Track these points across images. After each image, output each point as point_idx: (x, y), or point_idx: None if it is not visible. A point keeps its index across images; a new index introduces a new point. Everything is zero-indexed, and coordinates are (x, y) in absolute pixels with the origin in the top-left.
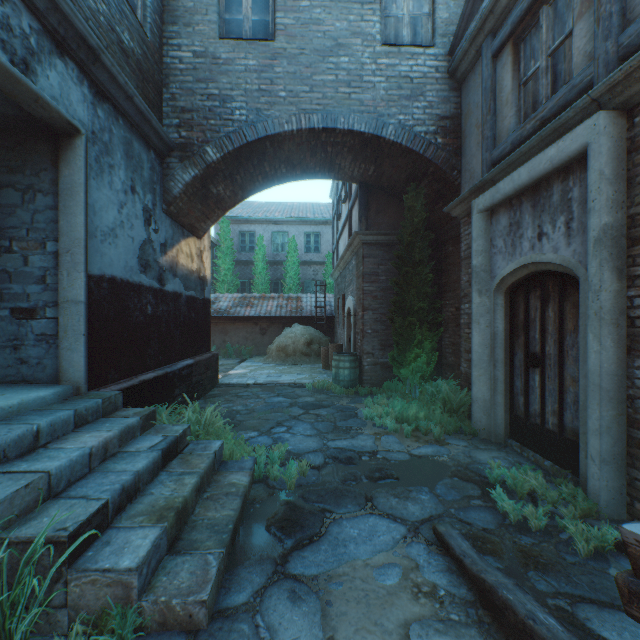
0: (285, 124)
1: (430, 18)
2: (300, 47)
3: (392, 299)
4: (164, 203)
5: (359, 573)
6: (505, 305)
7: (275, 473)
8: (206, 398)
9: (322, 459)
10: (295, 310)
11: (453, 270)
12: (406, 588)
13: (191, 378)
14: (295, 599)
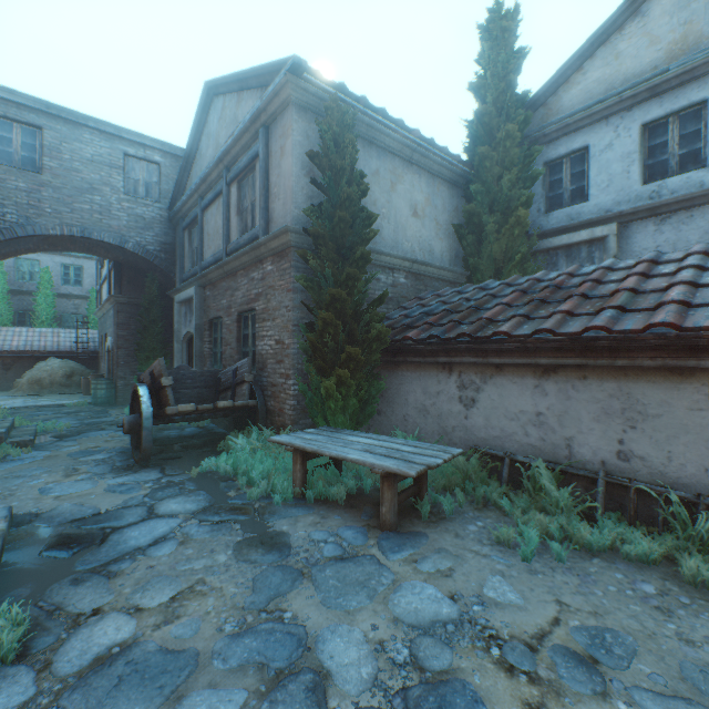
0: (52, 230)
1: (158, 185)
2: (64, 183)
3: (137, 342)
4: None
5: (94, 438)
6: (187, 348)
7: (52, 428)
8: None
9: (80, 425)
10: (52, 345)
11: None
12: (111, 437)
13: None
14: (67, 441)
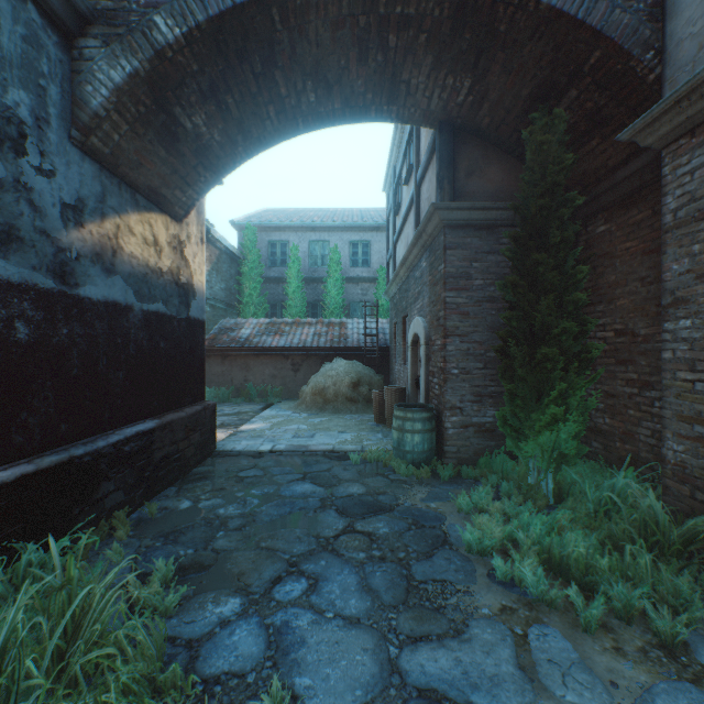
0: None
1: None
2: None
3: (505, 315)
4: (74, 126)
5: None
6: None
7: None
8: (184, 482)
9: None
10: (337, 339)
11: (608, 265)
12: None
13: (150, 454)
14: None
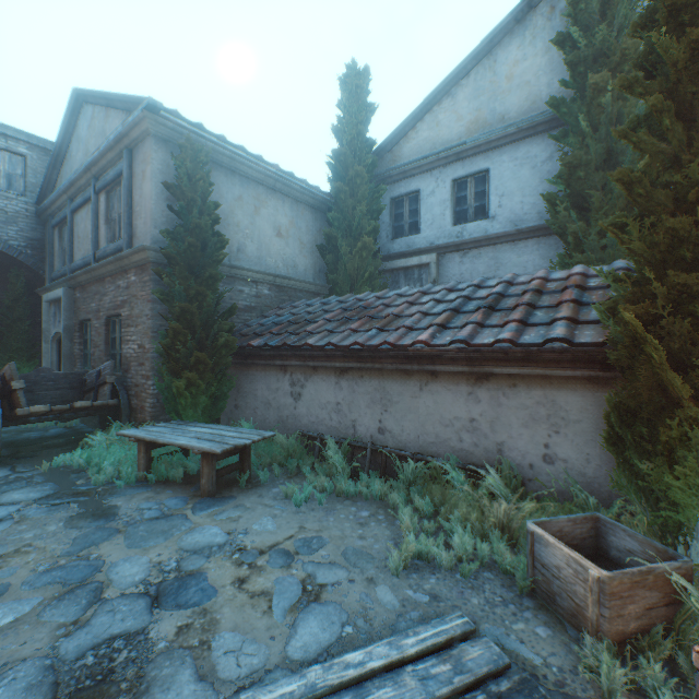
0: None
1: (24, 178)
2: None
3: None
4: None
5: None
6: (58, 348)
7: None
8: None
9: None
10: None
11: None
12: None
13: None
14: None
